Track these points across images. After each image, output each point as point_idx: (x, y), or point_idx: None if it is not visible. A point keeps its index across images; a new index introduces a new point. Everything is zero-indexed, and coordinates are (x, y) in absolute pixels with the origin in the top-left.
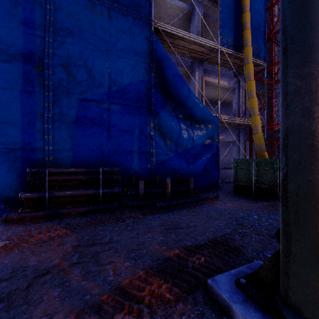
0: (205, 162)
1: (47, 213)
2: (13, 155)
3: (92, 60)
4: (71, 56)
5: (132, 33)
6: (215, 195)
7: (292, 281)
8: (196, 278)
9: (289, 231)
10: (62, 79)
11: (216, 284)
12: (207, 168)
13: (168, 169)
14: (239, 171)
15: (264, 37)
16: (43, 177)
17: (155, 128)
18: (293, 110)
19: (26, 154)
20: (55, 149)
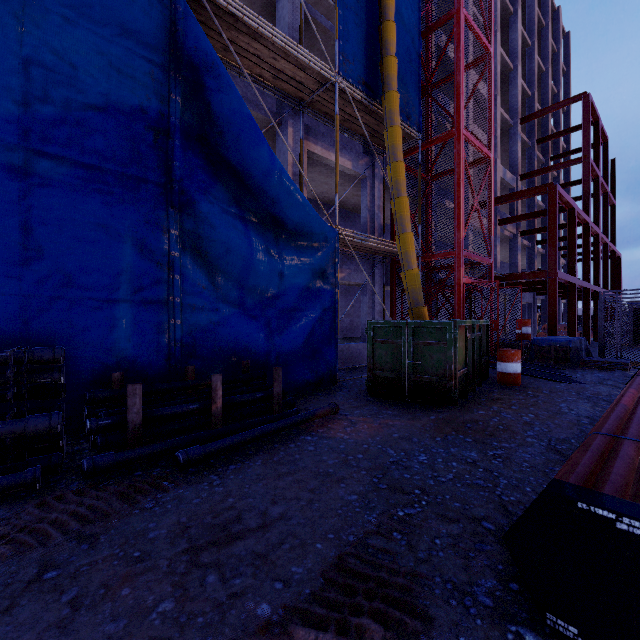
0: (309, 329)
1: None
2: None
3: None
4: None
5: None
6: (332, 406)
7: None
8: None
9: None
10: None
11: None
12: (313, 342)
13: (219, 348)
14: (378, 347)
15: (418, 84)
16: None
17: (183, 241)
18: None
19: None
20: None
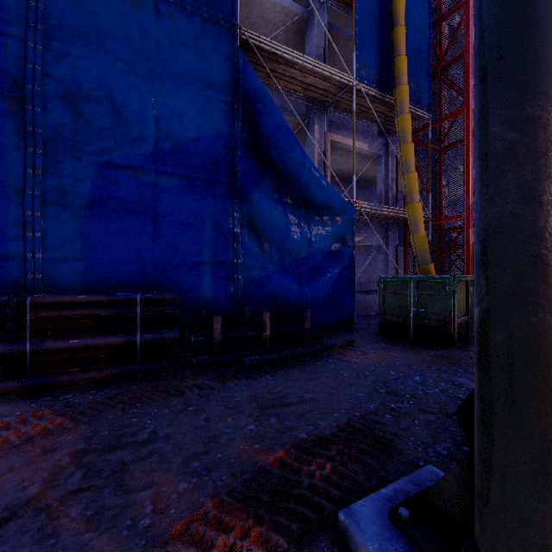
0: (331, 282)
1: (26, 384)
2: None
3: (123, 90)
4: (80, 81)
5: (201, 46)
6: (348, 340)
7: (501, 519)
8: (316, 508)
9: (495, 421)
10: (62, 123)
11: (354, 522)
12: (334, 293)
13: (266, 295)
14: (387, 297)
15: (428, 71)
16: (22, 313)
17: (242, 221)
18: (502, 188)
19: None
20: (48, 258)
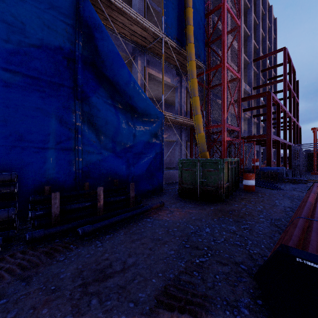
0: (149, 163)
1: None
2: None
3: None
4: None
5: None
6: (160, 203)
7: None
8: None
9: None
10: None
11: None
12: (151, 170)
13: (102, 173)
14: (184, 172)
15: (203, 40)
16: None
17: (83, 117)
18: None
19: None
20: None
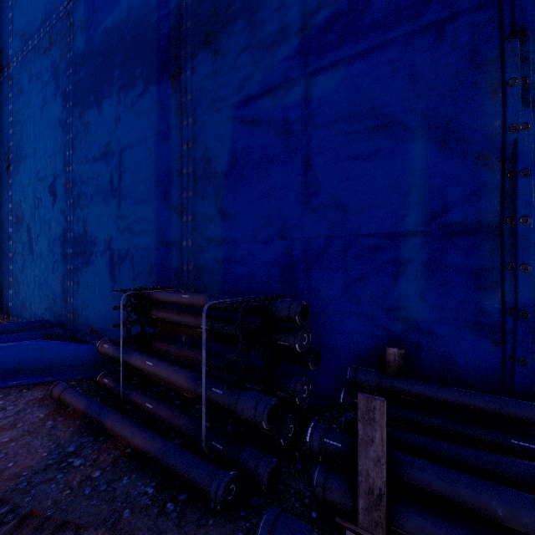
0: None
1: (87, 410)
2: (148, 260)
3: None
4: (220, 7)
5: None
6: None
7: None
8: None
9: None
10: (205, 75)
11: None
12: None
13: None
14: None
15: None
16: (149, 310)
17: None
18: None
19: (161, 259)
20: (196, 245)
